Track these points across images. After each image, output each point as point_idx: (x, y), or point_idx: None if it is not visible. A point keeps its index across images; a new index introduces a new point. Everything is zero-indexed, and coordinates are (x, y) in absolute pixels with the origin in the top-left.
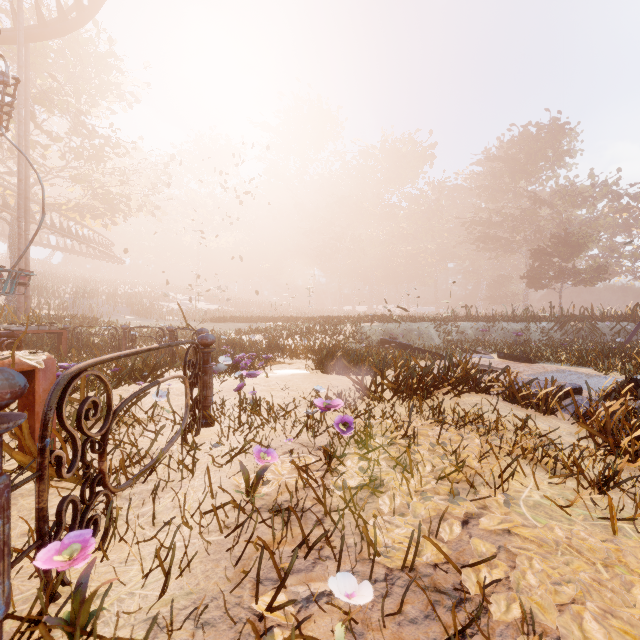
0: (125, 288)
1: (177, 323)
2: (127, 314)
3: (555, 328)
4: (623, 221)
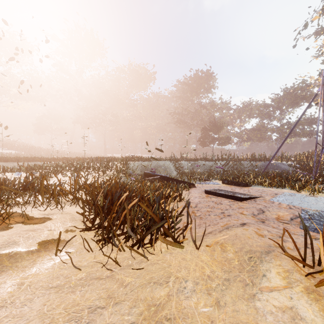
0: None
1: None
2: None
3: (225, 164)
4: (230, 120)
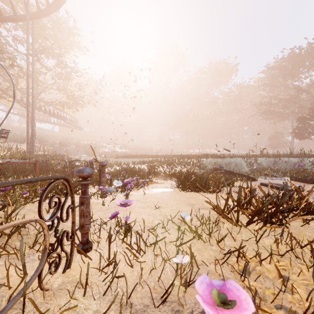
0: (83, 141)
1: (105, 158)
2: (83, 154)
3: None
4: None
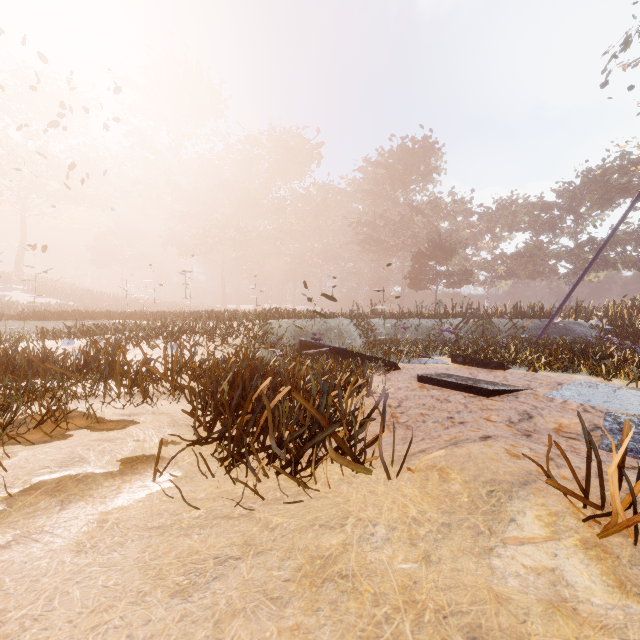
0: None
1: None
2: None
3: (460, 325)
4: (472, 236)
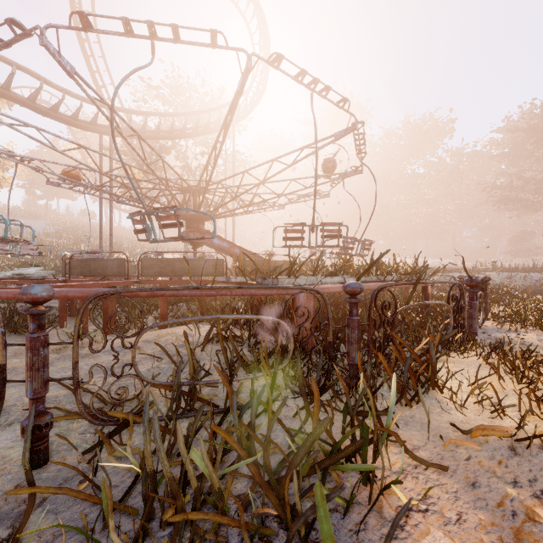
0: None
1: None
2: None
3: None
4: None
